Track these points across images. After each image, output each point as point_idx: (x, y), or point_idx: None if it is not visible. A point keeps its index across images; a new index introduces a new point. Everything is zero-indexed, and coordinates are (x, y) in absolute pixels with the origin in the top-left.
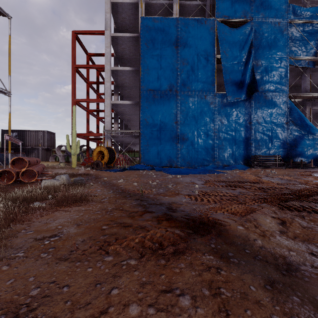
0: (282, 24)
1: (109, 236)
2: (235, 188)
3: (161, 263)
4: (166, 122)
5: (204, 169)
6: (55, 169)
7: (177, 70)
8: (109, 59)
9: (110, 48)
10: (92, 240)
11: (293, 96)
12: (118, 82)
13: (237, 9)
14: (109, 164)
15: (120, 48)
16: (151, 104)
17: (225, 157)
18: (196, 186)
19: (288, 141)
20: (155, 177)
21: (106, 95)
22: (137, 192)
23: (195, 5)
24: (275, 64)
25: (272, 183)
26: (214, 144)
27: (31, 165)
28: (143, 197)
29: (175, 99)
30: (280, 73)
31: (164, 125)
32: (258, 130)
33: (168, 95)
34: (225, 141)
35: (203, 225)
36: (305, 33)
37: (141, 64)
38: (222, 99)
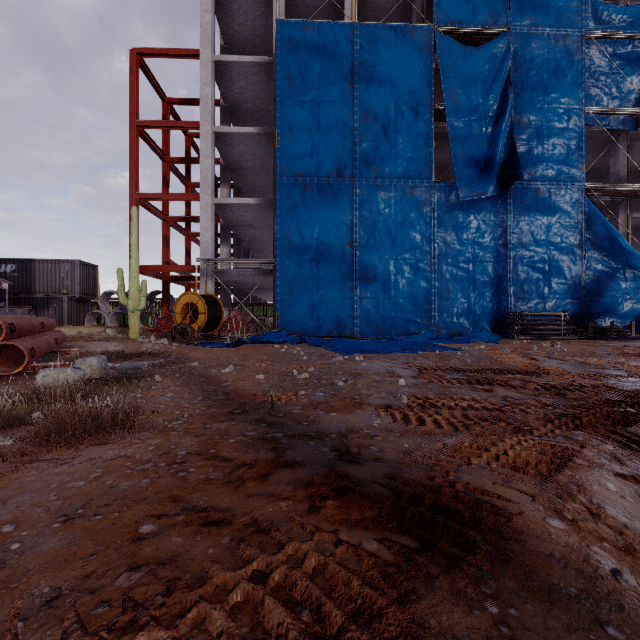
0: (571, 39)
1: (147, 574)
2: (491, 386)
3: None
4: (330, 244)
5: (413, 342)
6: (92, 341)
7: (354, 134)
8: (209, 110)
9: (211, 86)
10: (83, 596)
11: (594, 190)
12: (230, 159)
13: (478, 7)
14: (208, 330)
15: (234, 89)
16: (298, 204)
17: (453, 316)
18: (399, 381)
19: (583, 284)
20: (306, 360)
21: (204, 186)
22: (262, 398)
23: None
24: (556, 123)
25: (568, 373)
26: (430, 289)
27: (20, 333)
28: (275, 414)
29: (349, 193)
30: (568, 142)
31: (326, 250)
32: (522, 260)
33: (334, 185)
34: (453, 283)
35: (446, 516)
36: (617, 58)
37: (278, 121)
38: (448, 194)
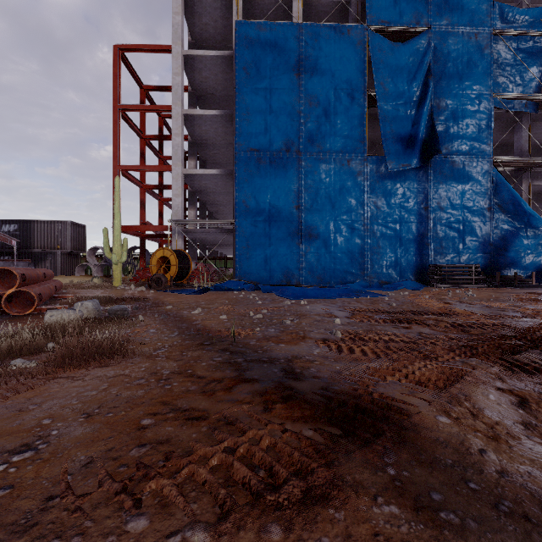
0: (482, 36)
1: (151, 449)
2: (409, 324)
3: (272, 538)
4: (280, 207)
5: (348, 289)
6: (83, 289)
7: (300, 116)
8: (179, 96)
9: (181, 76)
10: (109, 462)
11: (501, 162)
12: (196, 136)
13: (404, 10)
14: (178, 280)
15: (200, 78)
16: (253, 174)
17: (383, 267)
18: (336, 321)
19: (492, 241)
20: (260, 304)
21: (175, 159)
22: (225, 333)
23: (331, 3)
24: (469, 107)
25: (474, 314)
26: (364, 245)
27: (29, 282)
28: (236, 345)
29: (296, 165)
30: (479, 122)
31: (277, 212)
32: (440, 221)
33: (283, 158)
34: (383, 240)
35: (363, 414)
36: (521, 52)
37: (237, 105)
38: (379, 166)
